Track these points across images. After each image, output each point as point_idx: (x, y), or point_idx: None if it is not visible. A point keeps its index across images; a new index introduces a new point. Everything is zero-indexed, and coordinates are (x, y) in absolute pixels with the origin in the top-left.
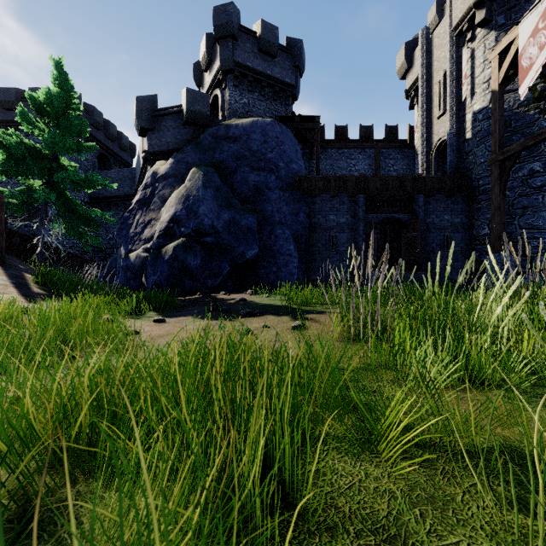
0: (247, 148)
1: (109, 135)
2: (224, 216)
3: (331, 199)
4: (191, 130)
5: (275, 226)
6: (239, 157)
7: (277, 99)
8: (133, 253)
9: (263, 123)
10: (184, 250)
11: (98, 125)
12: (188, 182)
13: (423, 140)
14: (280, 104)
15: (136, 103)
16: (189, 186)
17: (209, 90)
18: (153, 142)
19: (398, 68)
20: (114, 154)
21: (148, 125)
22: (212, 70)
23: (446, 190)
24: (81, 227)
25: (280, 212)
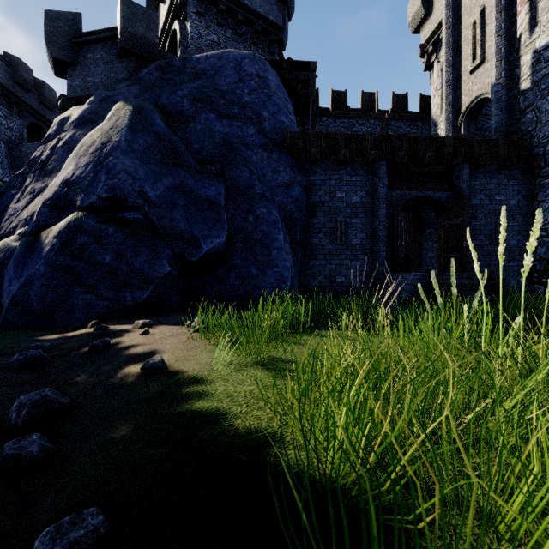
0: (213, 86)
1: (44, 100)
2: (166, 178)
3: (338, 167)
4: (131, 65)
5: (255, 202)
6: (199, 98)
7: (258, 42)
8: None
9: (237, 55)
10: (79, 234)
11: (26, 85)
12: (106, 123)
13: (448, 103)
14: (262, 50)
15: (45, 20)
16: (107, 127)
17: (165, 27)
18: (75, 83)
19: (411, 18)
20: None
21: (65, 56)
22: None
23: (499, 159)
24: None
25: (263, 182)
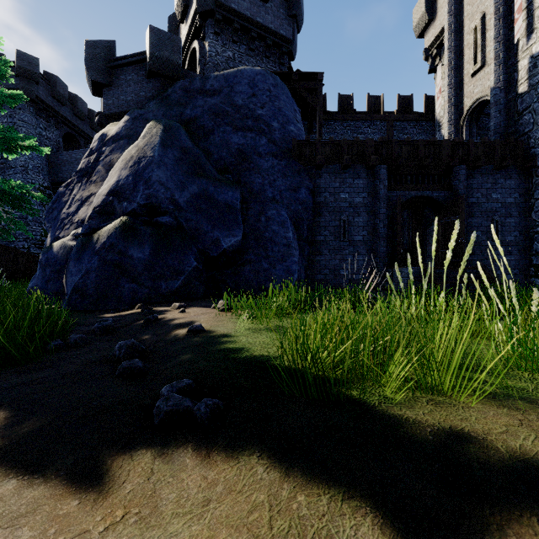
0: (229, 102)
1: (77, 112)
2: (192, 186)
3: (342, 170)
4: (157, 84)
5: (266, 204)
6: (218, 113)
7: (270, 55)
8: (57, 242)
9: (250, 72)
10: (124, 235)
11: (62, 99)
12: (142, 140)
13: (451, 105)
14: (273, 62)
15: (86, 49)
16: (142, 144)
17: (186, 45)
18: (110, 102)
19: (416, 23)
20: (85, 135)
21: (101, 79)
22: (188, 18)
23: (496, 160)
24: None
25: (273, 186)
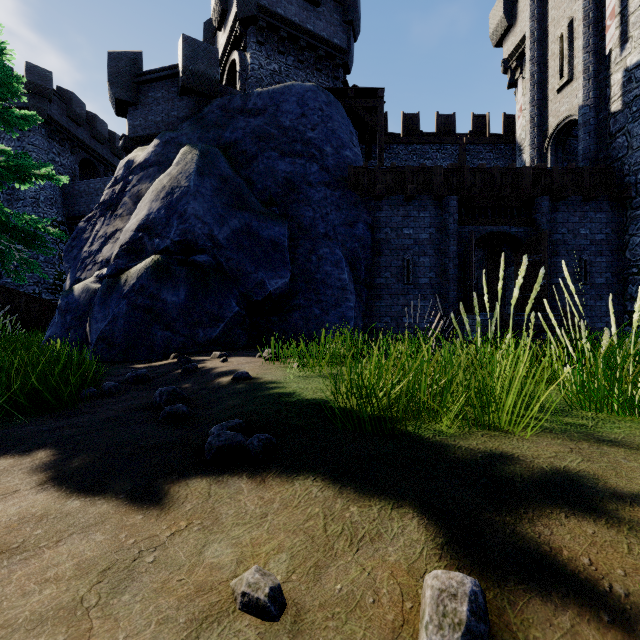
0: (275, 123)
1: (96, 134)
2: (232, 221)
3: (406, 202)
4: (191, 103)
5: (318, 242)
6: (262, 136)
7: (322, 68)
8: (79, 284)
9: (299, 88)
10: (156, 276)
11: (79, 119)
12: (175, 168)
13: (533, 125)
14: (325, 76)
15: (109, 61)
16: (175, 173)
17: (224, 57)
18: (136, 123)
19: (493, 30)
20: (105, 161)
21: (127, 96)
22: (226, 25)
23: (584, 190)
24: (5, 244)
25: (326, 221)
